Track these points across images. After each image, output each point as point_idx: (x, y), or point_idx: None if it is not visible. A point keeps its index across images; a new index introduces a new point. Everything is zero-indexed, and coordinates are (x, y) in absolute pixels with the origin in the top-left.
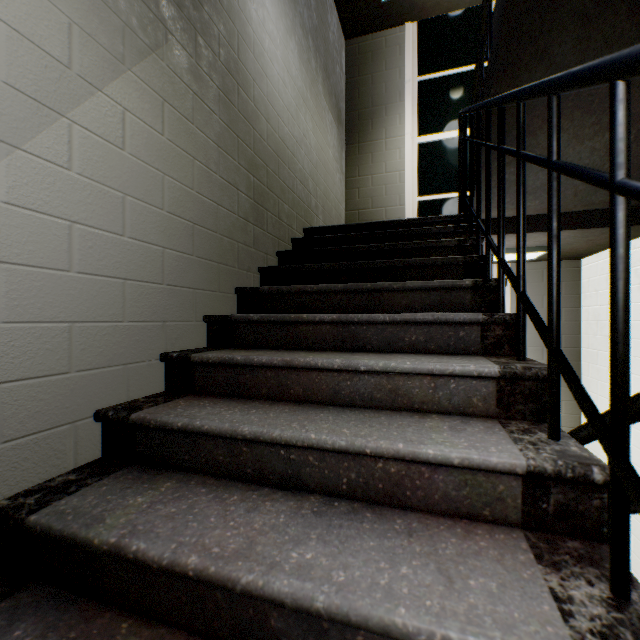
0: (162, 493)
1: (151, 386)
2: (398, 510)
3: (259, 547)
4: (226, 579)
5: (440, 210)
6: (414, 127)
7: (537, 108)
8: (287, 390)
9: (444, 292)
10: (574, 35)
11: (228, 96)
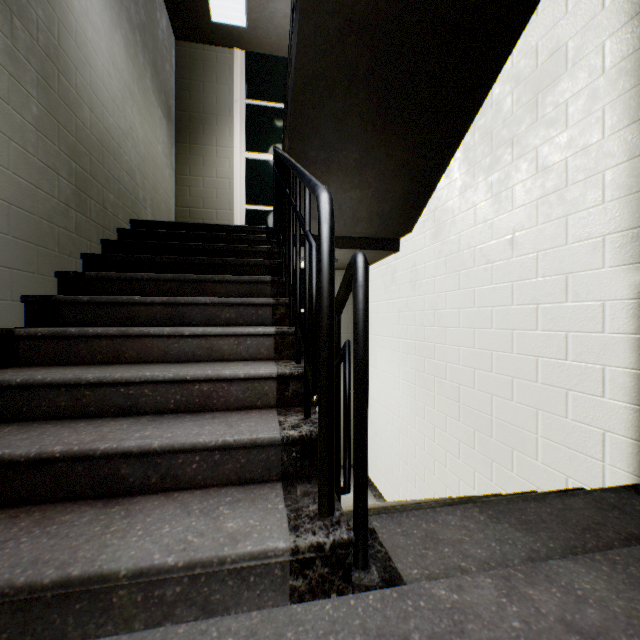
0: (7, 432)
1: None
2: (209, 412)
3: (111, 436)
4: (89, 450)
5: (265, 220)
6: (243, 143)
7: (317, 164)
8: (122, 355)
9: (253, 285)
10: (333, 126)
11: (48, 81)
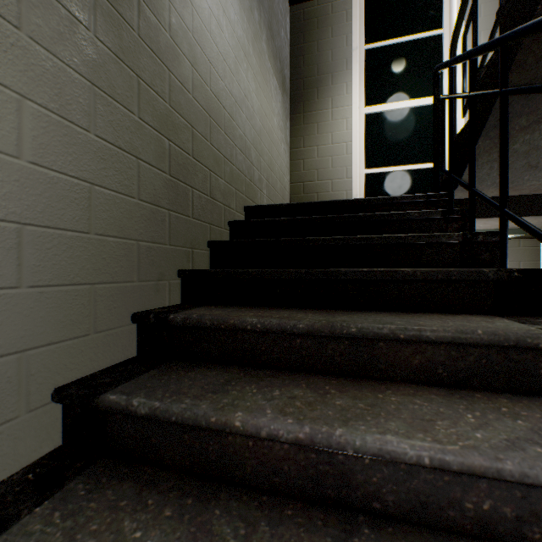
0: None
1: None
2: None
3: None
4: None
5: (388, 183)
6: (361, 97)
7: None
8: None
9: (494, 350)
10: None
11: (117, 6)
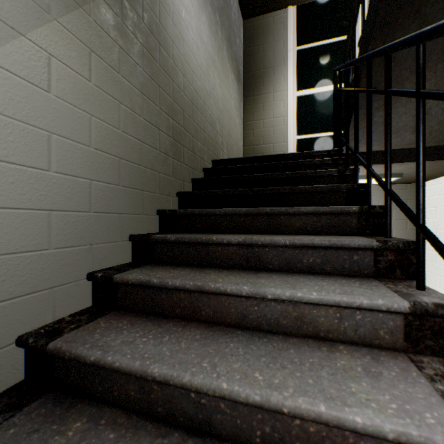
0: (68, 441)
1: (78, 303)
2: None
3: None
4: None
5: (314, 146)
6: (294, 84)
7: (406, 61)
8: (198, 311)
9: (333, 216)
10: None
11: (151, 53)
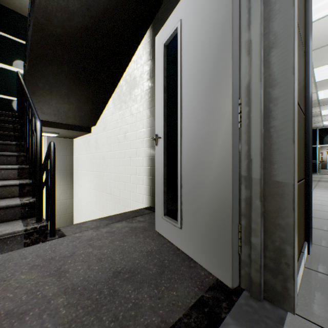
0: None
1: None
2: None
3: None
4: None
5: (10, 105)
6: None
7: (45, 90)
8: None
9: (4, 145)
10: (53, 76)
11: None
